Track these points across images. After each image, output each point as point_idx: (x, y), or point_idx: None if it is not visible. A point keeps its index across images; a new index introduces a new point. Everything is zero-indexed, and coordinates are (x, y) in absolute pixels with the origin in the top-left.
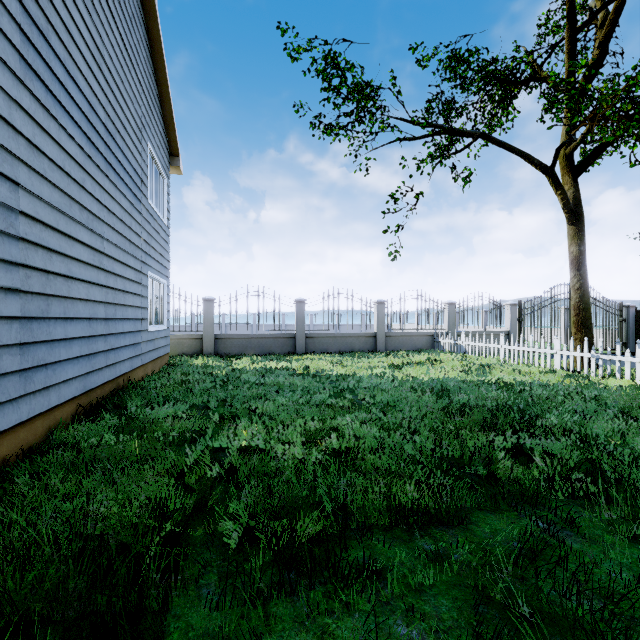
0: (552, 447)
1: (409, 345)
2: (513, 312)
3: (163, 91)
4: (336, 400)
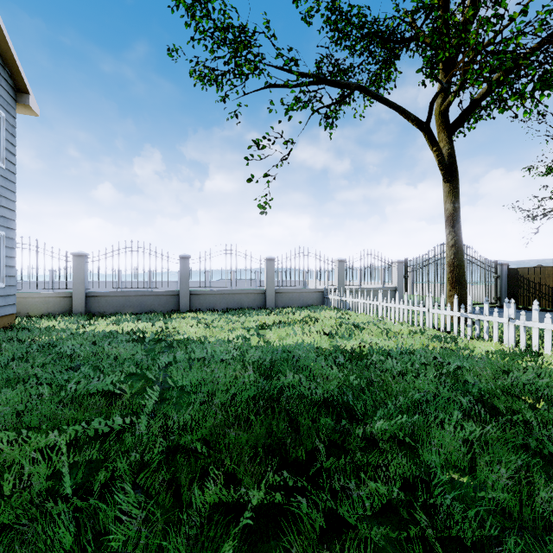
0: (343, 512)
1: (299, 301)
2: (400, 269)
3: None
4: (124, 385)
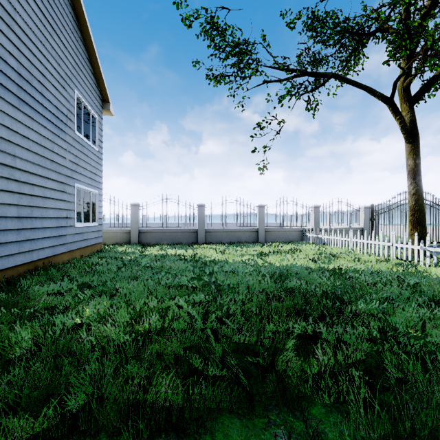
0: (346, 337)
1: (283, 238)
2: (366, 213)
3: (91, 54)
4: (192, 282)
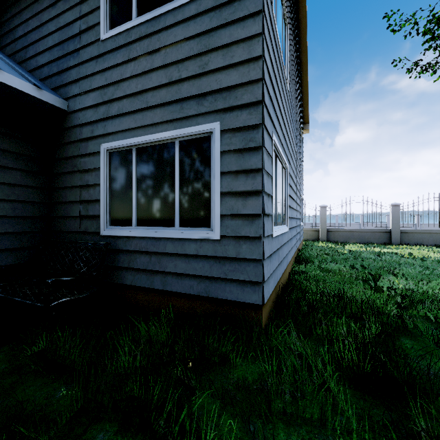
0: None
1: None
2: None
3: (304, 90)
4: None
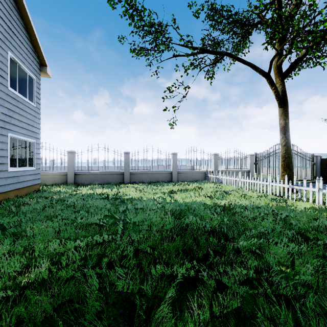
0: (225, 280)
1: (191, 178)
2: (251, 159)
3: (27, 23)
4: (104, 220)
